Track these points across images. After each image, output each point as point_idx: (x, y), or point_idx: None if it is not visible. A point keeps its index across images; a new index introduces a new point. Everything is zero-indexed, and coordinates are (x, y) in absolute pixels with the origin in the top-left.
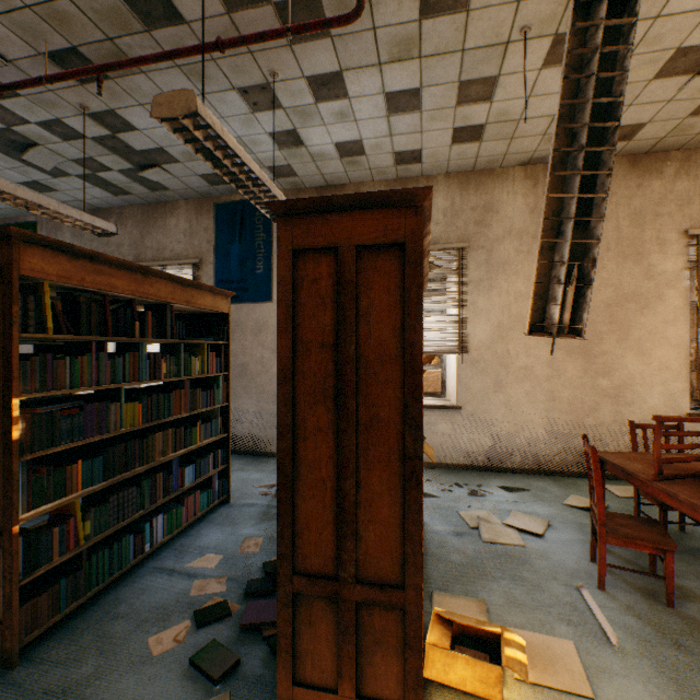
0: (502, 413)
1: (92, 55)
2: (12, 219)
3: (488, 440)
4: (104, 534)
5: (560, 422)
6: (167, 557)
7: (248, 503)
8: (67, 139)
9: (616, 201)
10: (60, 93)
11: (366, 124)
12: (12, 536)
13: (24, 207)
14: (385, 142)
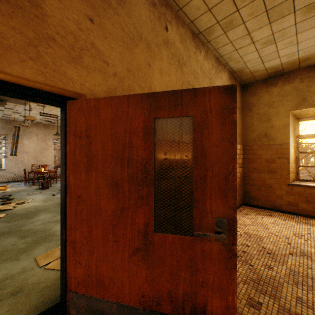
0: (17, 170)
1: None
2: None
3: (13, 175)
4: None
5: (30, 170)
6: None
7: None
8: None
9: (41, 131)
10: None
11: None
12: None
13: None
14: None
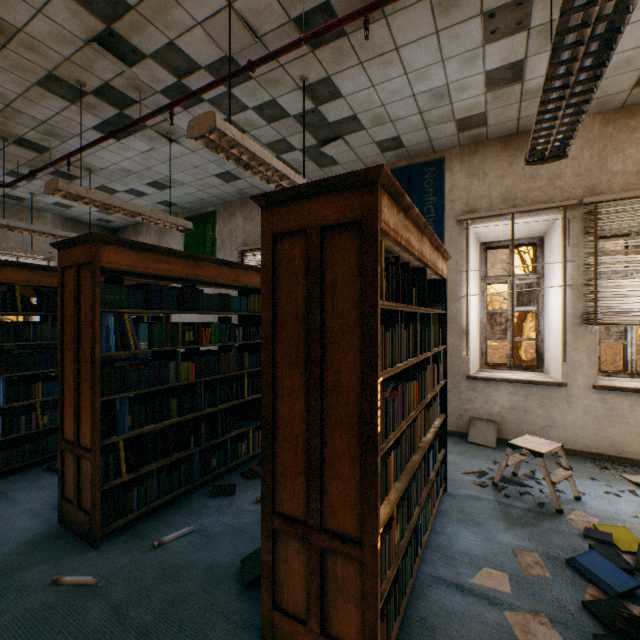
0: None
1: (340, 7)
2: (196, 211)
3: None
4: (406, 538)
5: None
6: (435, 562)
7: (470, 495)
8: (270, 122)
9: None
10: (288, 67)
11: (635, 28)
12: (375, 552)
13: (265, 180)
14: None
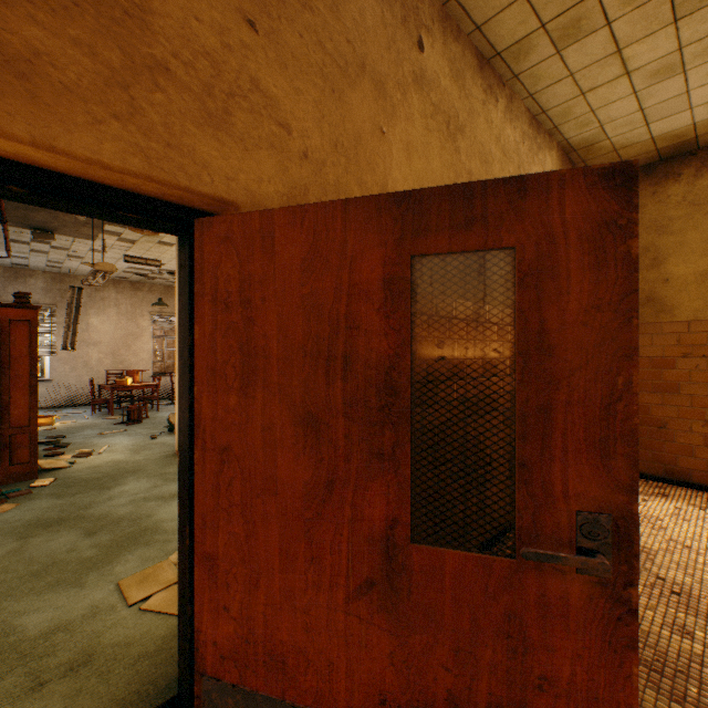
0: (76, 381)
1: None
2: None
3: (68, 393)
4: None
5: (103, 383)
6: None
7: None
8: None
9: (127, 298)
10: None
11: None
12: None
13: None
14: (8, 260)
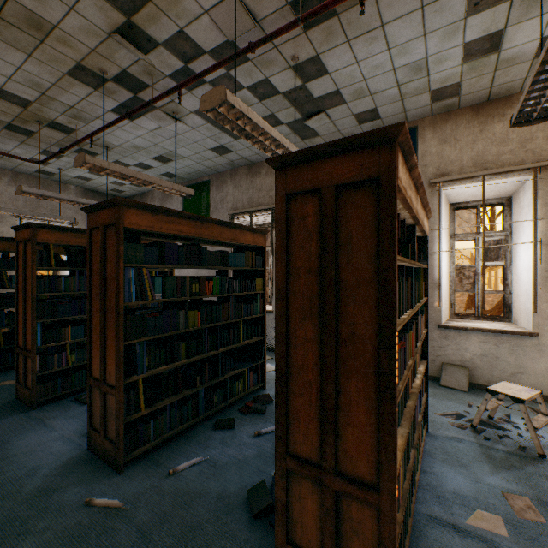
0: None
1: None
2: (193, 181)
3: None
4: (408, 481)
5: None
6: (428, 501)
7: (451, 436)
8: (262, 99)
9: None
10: (281, 48)
11: None
12: (393, 499)
13: (262, 149)
14: None
